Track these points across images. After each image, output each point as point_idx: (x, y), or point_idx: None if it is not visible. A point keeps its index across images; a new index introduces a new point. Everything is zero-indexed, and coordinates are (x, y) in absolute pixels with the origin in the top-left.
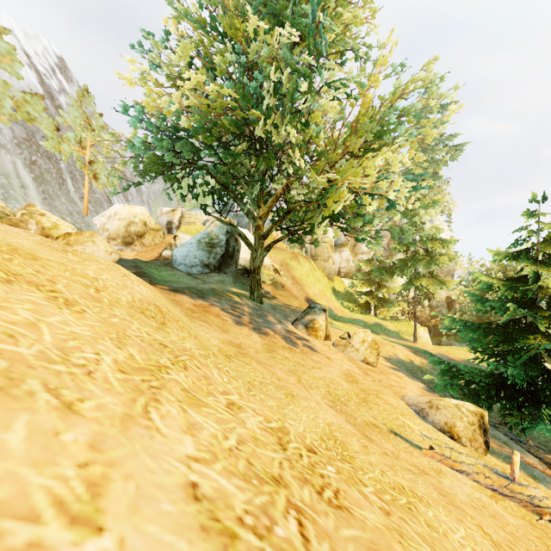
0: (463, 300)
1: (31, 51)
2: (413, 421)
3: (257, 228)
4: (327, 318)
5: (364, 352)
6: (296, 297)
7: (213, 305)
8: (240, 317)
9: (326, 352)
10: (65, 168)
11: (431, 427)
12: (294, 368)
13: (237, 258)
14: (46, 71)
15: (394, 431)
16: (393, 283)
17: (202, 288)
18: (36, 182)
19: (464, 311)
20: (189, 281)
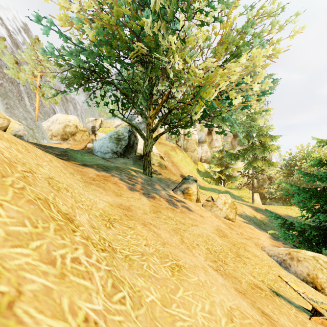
0: (278, 176)
1: (4, 17)
2: (280, 273)
3: (148, 124)
4: (197, 187)
5: (226, 211)
6: (174, 174)
7: (114, 176)
8: (134, 185)
9: (199, 211)
10: (24, 90)
11: (295, 277)
12: (176, 227)
13: (135, 148)
14: (14, 30)
15: (274, 290)
16: (234, 166)
17: (109, 165)
18: (1, 97)
19: (278, 183)
20: (103, 162)
